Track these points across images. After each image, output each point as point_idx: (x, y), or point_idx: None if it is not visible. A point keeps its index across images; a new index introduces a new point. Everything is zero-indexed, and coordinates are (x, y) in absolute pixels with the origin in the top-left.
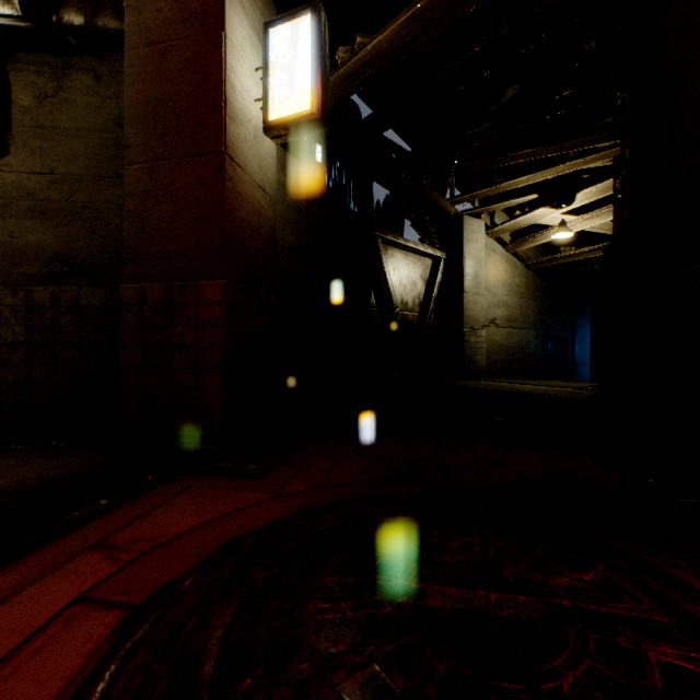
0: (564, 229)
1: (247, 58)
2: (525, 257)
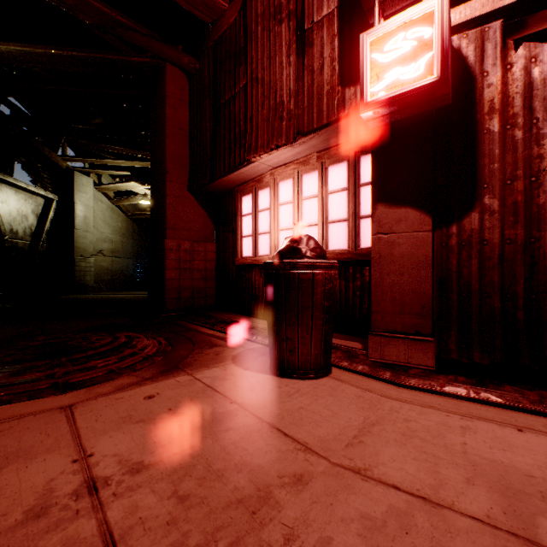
0: (147, 199)
1: None
2: (126, 209)
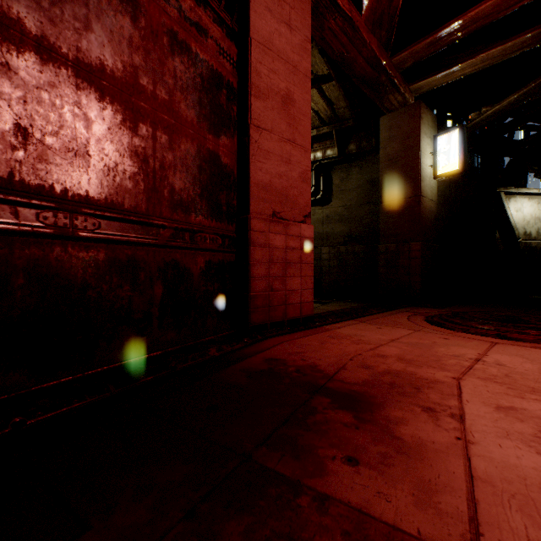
0: None
1: (426, 152)
2: None
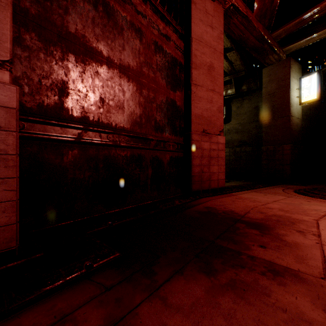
0: None
1: (294, 88)
2: None
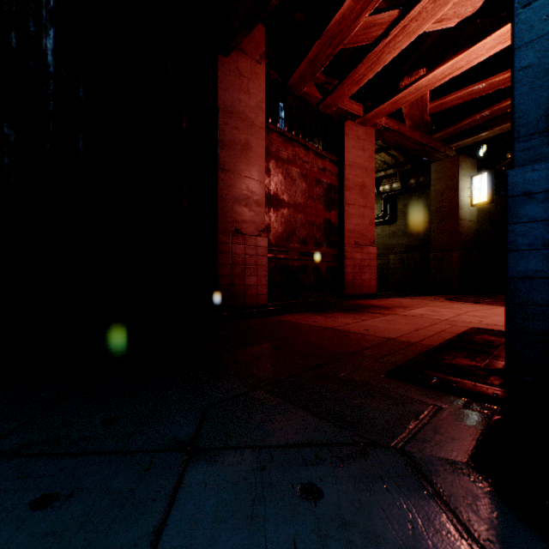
0: None
1: (465, 188)
2: None
